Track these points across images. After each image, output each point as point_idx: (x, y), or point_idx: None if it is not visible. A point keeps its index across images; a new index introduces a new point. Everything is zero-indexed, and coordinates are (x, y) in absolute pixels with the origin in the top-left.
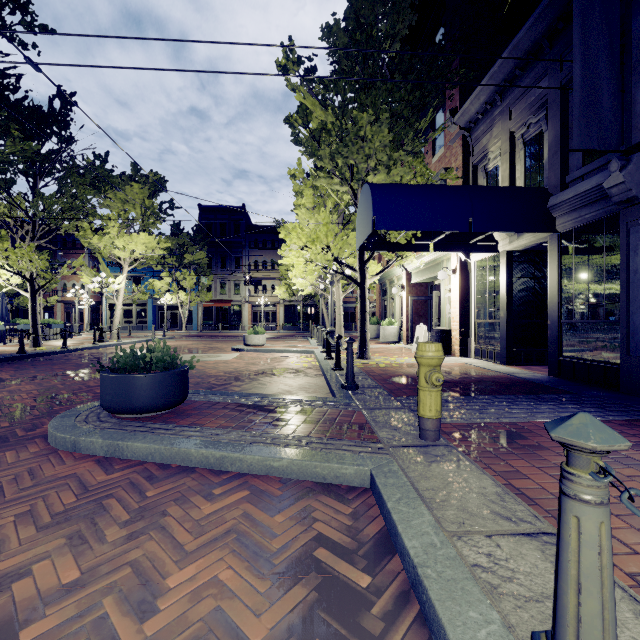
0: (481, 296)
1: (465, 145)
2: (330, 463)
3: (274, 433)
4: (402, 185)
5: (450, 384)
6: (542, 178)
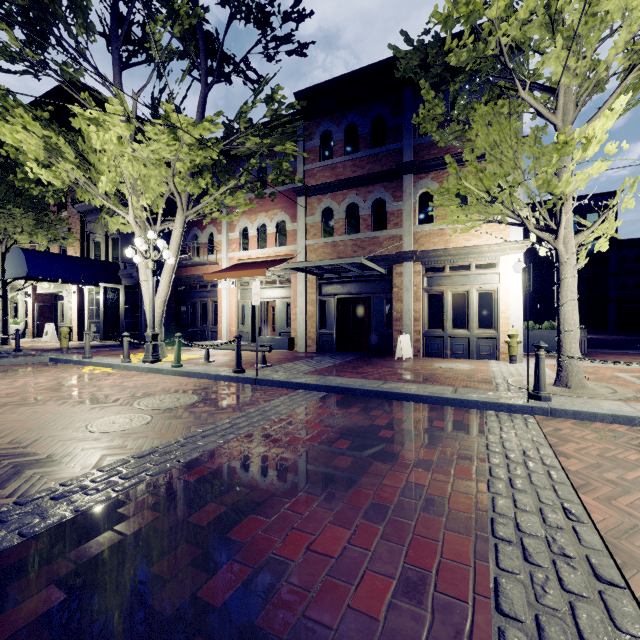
0: (92, 307)
1: (82, 221)
2: (36, 358)
3: (3, 358)
4: (44, 254)
5: (72, 348)
6: (119, 259)
